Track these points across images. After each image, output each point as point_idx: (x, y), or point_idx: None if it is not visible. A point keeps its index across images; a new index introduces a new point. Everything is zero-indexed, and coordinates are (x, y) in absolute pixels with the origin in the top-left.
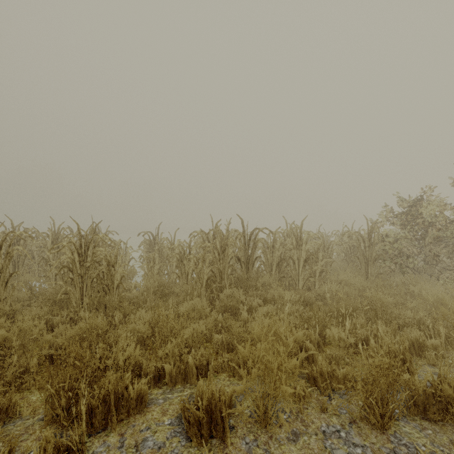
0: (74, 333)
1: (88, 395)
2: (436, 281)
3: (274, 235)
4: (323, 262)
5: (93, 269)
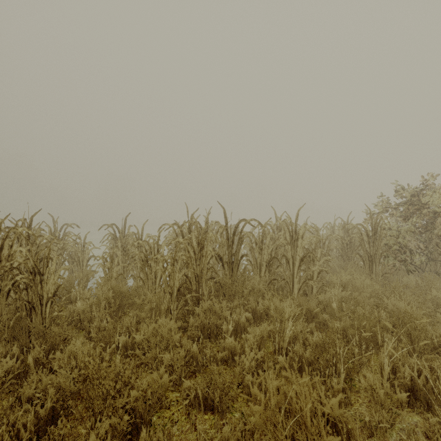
0: None
1: None
2: None
3: (264, 229)
4: (322, 260)
5: (9, 279)
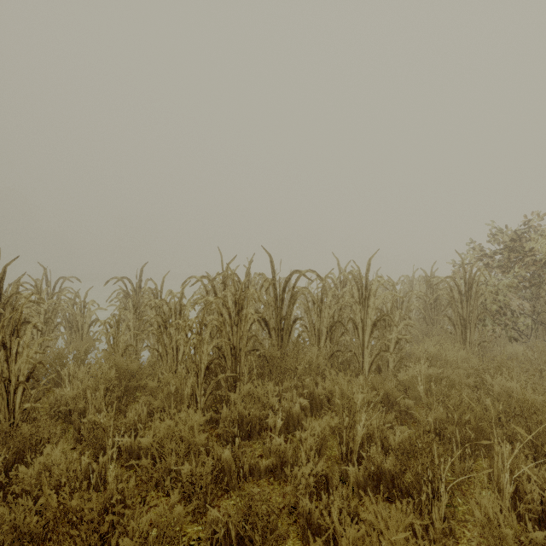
0: None
1: None
2: None
3: (324, 283)
4: (401, 325)
5: None
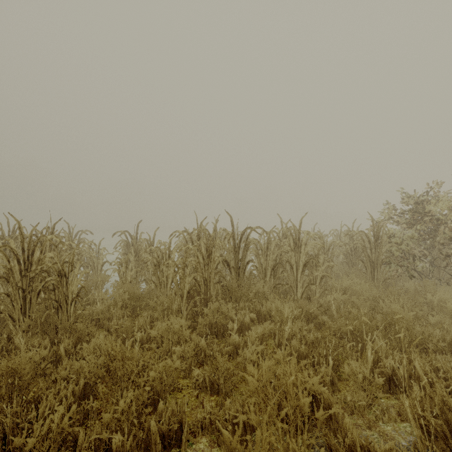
0: None
1: None
2: (450, 287)
3: (269, 236)
4: (324, 266)
5: (39, 281)
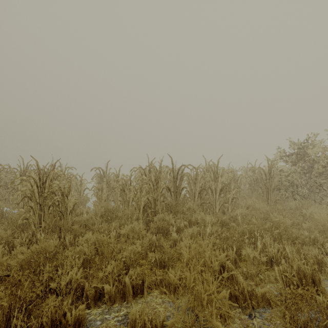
0: (26, 256)
1: (25, 325)
2: (320, 206)
3: (197, 170)
4: (234, 191)
5: (49, 199)
